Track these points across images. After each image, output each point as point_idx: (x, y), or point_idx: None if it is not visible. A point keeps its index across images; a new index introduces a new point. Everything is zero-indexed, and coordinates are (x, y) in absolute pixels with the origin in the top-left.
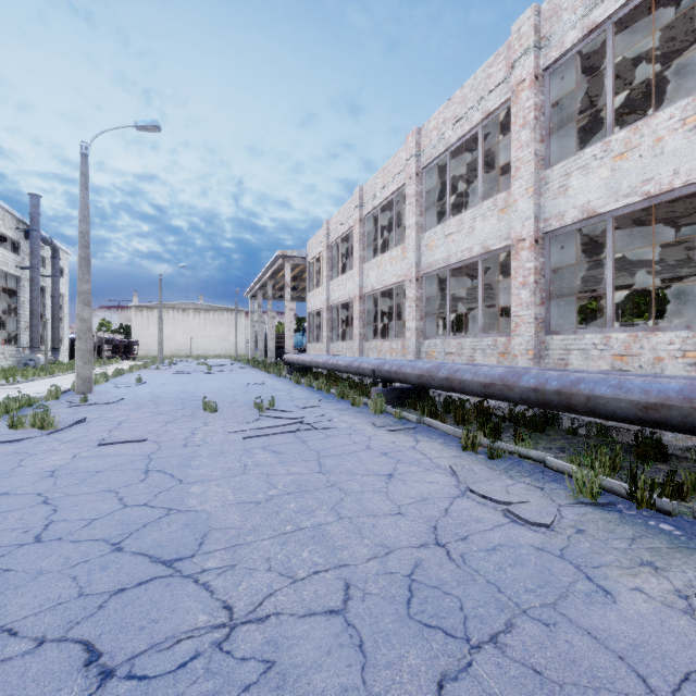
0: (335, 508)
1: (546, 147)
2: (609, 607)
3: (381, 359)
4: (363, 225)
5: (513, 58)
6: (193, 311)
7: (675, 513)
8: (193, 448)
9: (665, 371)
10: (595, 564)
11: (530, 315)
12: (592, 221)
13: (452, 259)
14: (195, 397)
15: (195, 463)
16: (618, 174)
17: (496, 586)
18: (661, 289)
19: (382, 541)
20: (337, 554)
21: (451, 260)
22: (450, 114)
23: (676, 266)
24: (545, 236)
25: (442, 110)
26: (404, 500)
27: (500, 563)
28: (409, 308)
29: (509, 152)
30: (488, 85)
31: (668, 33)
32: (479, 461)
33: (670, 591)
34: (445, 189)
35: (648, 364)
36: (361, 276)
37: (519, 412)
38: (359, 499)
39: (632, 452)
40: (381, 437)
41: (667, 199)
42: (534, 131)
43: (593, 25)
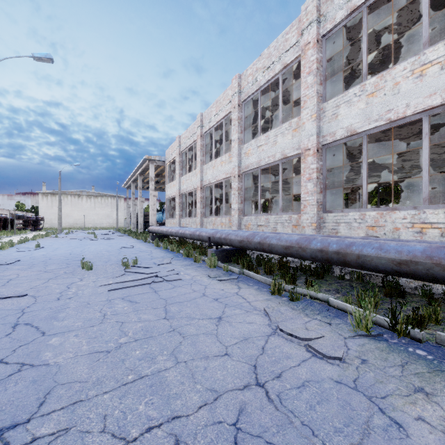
0: (174, 353)
1: (323, 88)
2: (405, 443)
3: (214, 229)
4: (203, 139)
5: (302, 27)
6: (85, 197)
7: (424, 340)
8: (64, 301)
9: (400, 236)
10: (382, 395)
11: (313, 200)
12: (353, 137)
13: (262, 162)
14: (78, 258)
15: (61, 315)
16: (370, 106)
17: (310, 429)
18: (381, 187)
19: (211, 385)
20: (171, 404)
21: (261, 163)
22: (261, 65)
23: (395, 172)
24: (323, 147)
25: (255, 62)
26: (230, 341)
27: (310, 401)
28: (233, 195)
29: (298, 94)
30: (286, 46)
31: (397, 19)
32: (284, 303)
33: (444, 417)
34: (257, 118)
35: (390, 232)
36: (202, 174)
37: (306, 265)
38: (194, 342)
39: (381, 291)
40: (213, 286)
41: (401, 123)
42: (316, 76)
43: (354, 7)
